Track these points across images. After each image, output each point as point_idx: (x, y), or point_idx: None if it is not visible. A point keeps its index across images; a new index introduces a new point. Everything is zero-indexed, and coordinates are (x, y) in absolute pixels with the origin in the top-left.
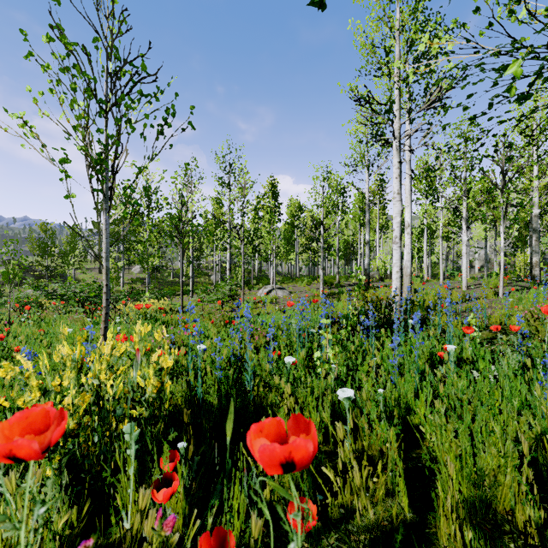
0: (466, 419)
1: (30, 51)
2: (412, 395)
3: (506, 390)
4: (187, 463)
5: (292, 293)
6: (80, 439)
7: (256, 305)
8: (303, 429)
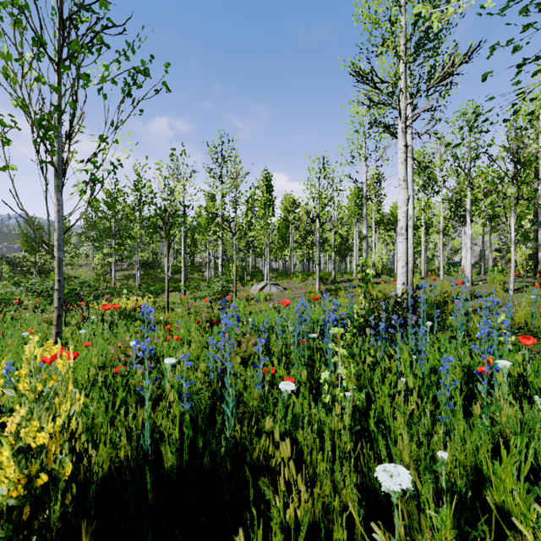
0: None
1: None
2: (487, 457)
3: None
4: None
5: (287, 289)
6: None
7: (249, 302)
8: None
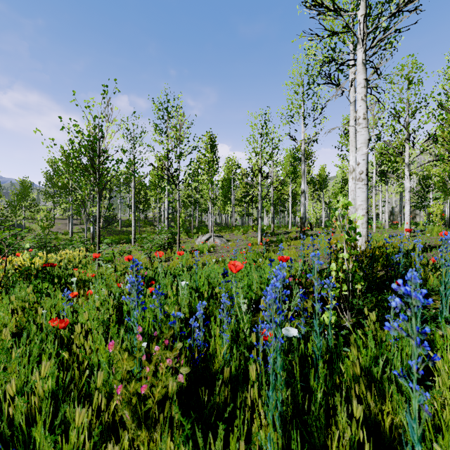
0: None
1: None
2: None
3: None
4: None
5: (229, 241)
6: None
7: (193, 254)
8: None
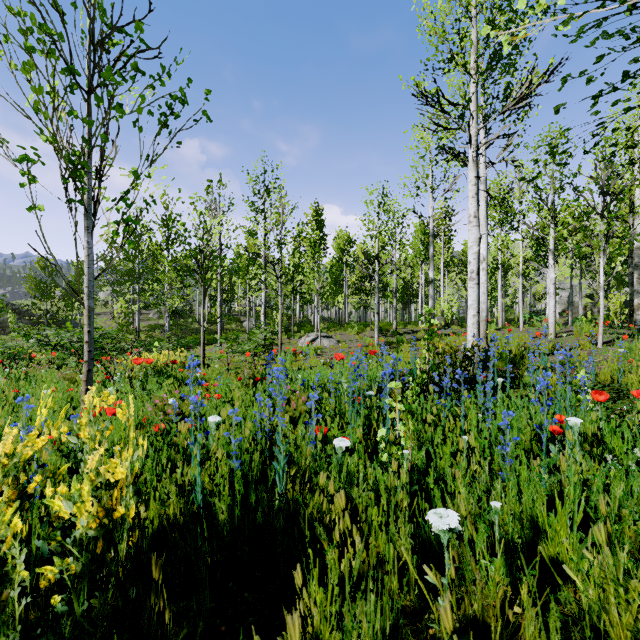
0: None
1: None
2: (543, 509)
3: None
4: None
5: (340, 342)
6: None
7: (296, 357)
8: None
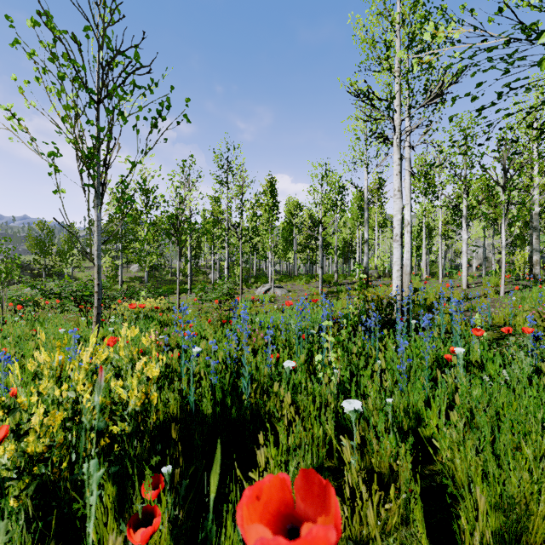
0: (487, 435)
1: (16, 39)
2: (423, 404)
3: (525, 400)
4: (171, 493)
5: (290, 291)
6: (54, 460)
7: (254, 304)
8: (315, 493)
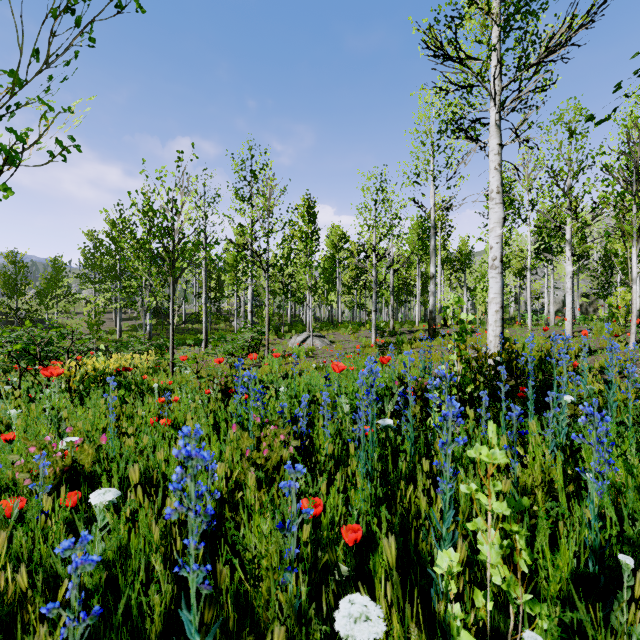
0: None
1: None
2: None
3: None
4: None
5: (334, 342)
6: None
7: (286, 359)
8: None
